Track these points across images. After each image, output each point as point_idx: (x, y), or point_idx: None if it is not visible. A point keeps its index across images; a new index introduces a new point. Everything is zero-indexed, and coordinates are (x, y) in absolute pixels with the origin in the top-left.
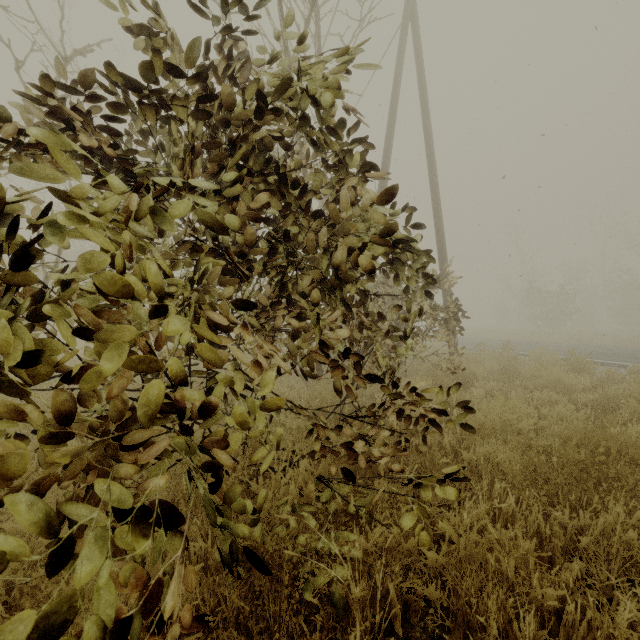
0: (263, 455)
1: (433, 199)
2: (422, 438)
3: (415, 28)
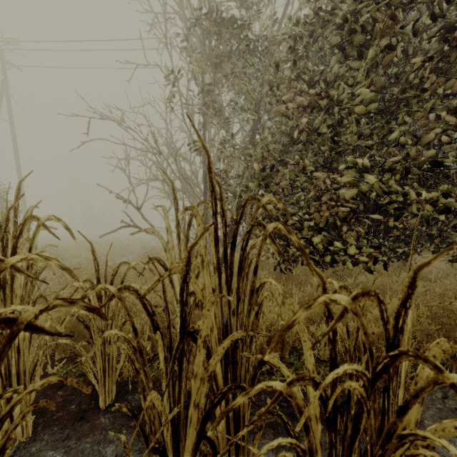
0: None
1: (18, 172)
2: None
3: (8, 95)
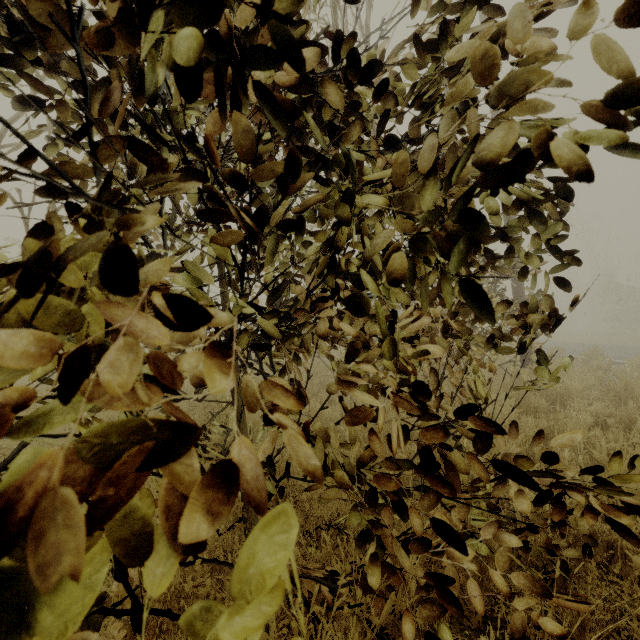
0: None
1: None
2: (559, 529)
3: None
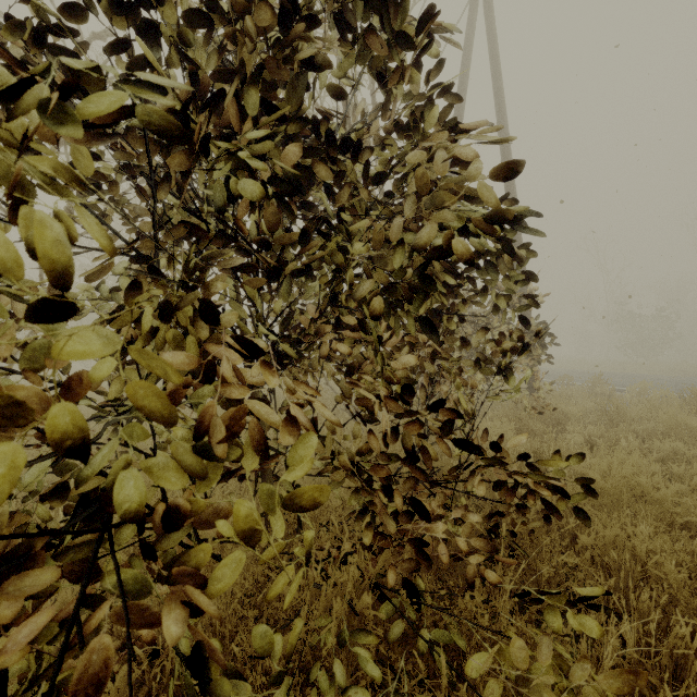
0: (286, 581)
1: None
2: (522, 514)
3: (487, 0)
